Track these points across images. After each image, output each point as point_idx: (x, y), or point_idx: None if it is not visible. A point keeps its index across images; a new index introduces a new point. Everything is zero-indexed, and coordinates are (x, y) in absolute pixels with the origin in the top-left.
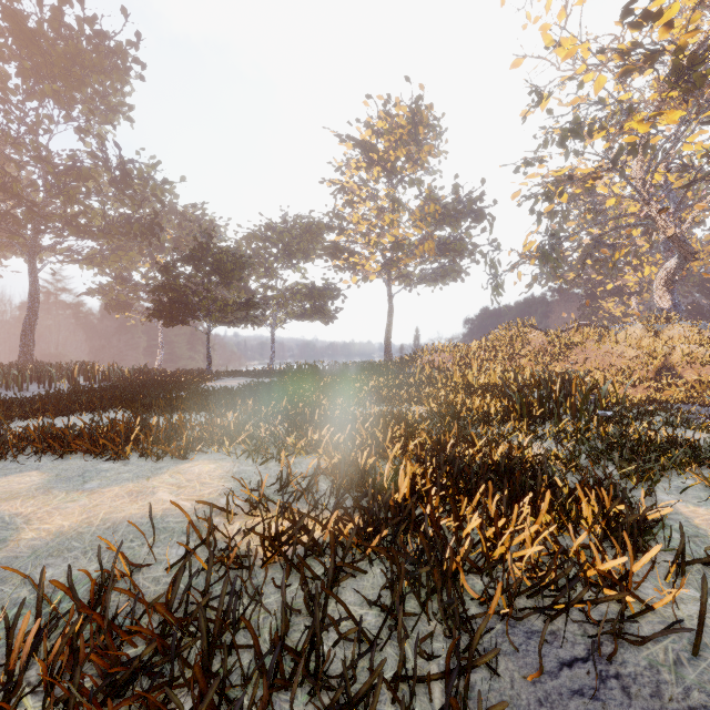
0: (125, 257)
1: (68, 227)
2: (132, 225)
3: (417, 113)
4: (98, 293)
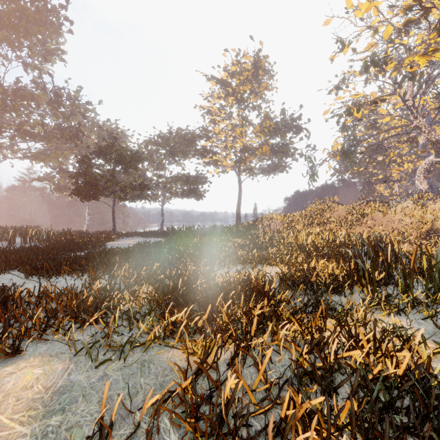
0: (61, 155)
1: (17, 133)
2: (63, 132)
3: (258, 61)
4: (45, 179)
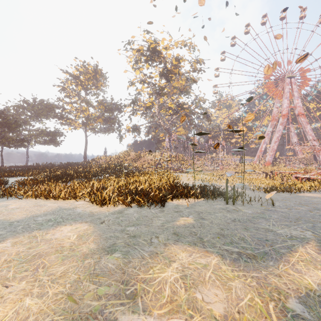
0: None
1: None
2: None
3: (96, 70)
4: None
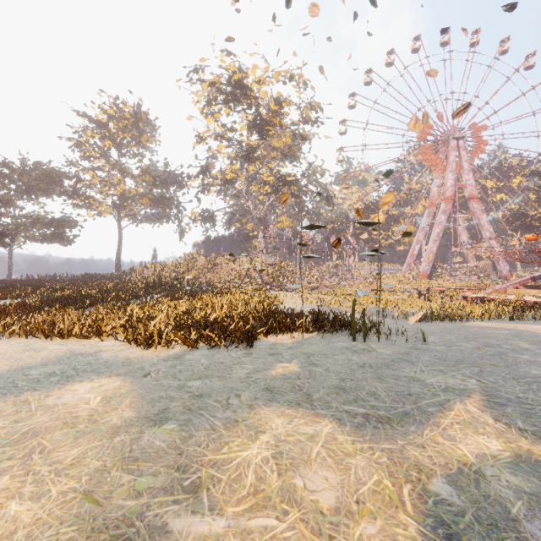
0: None
1: None
2: None
3: (139, 114)
4: None
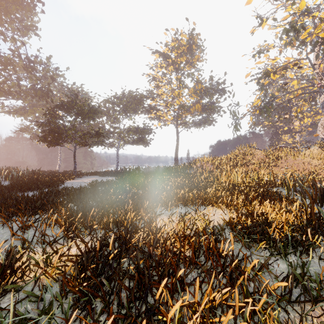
0: (37, 111)
1: None
2: (36, 91)
3: (192, 38)
4: (26, 130)
